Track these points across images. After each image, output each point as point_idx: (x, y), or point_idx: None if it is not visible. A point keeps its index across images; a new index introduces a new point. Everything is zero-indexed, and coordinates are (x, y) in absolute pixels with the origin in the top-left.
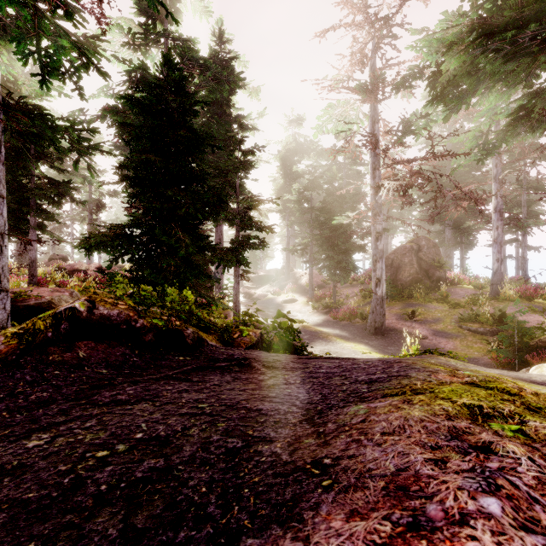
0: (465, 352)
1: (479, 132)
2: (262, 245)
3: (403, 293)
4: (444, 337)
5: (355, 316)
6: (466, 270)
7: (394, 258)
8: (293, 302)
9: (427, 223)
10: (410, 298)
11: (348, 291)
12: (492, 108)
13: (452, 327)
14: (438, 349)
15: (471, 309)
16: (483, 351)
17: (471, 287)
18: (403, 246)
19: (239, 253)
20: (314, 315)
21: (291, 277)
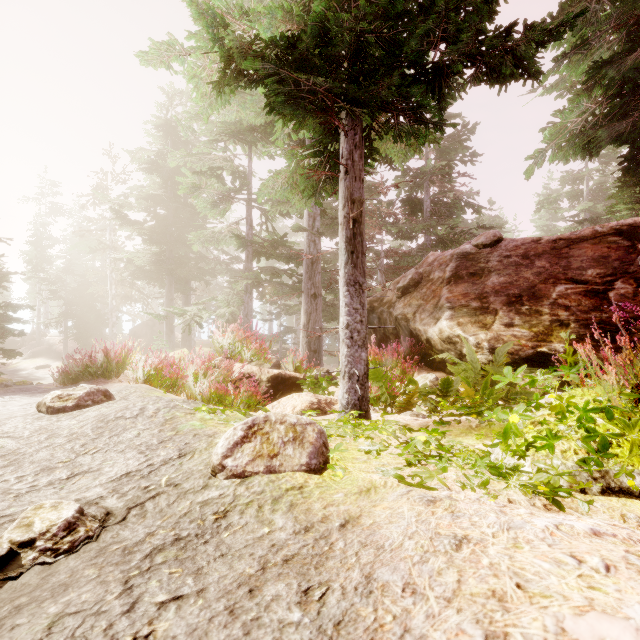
0: None
1: None
2: (21, 334)
3: None
4: None
5: None
6: None
7: (137, 331)
8: (46, 367)
9: None
10: None
11: None
12: None
13: None
14: None
15: None
16: None
17: None
18: (143, 322)
19: (18, 352)
20: None
21: (44, 344)
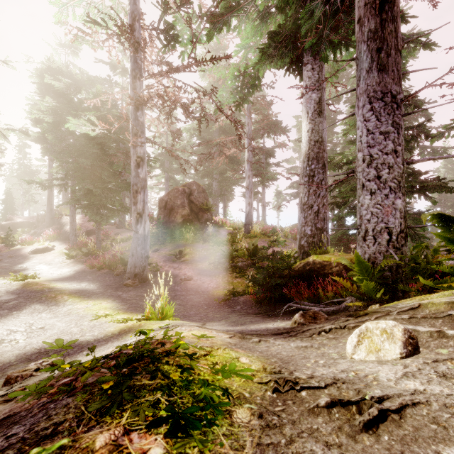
0: (226, 290)
1: (237, 71)
2: None
3: (174, 234)
4: (209, 275)
5: (115, 261)
6: (227, 214)
7: (168, 200)
8: (45, 252)
9: (200, 177)
10: (182, 239)
11: (122, 236)
12: (248, 46)
13: (216, 264)
14: (202, 290)
15: (231, 245)
16: (242, 286)
17: (231, 228)
18: (176, 188)
19: None
20: (68, 265)
21: (55, 223)
